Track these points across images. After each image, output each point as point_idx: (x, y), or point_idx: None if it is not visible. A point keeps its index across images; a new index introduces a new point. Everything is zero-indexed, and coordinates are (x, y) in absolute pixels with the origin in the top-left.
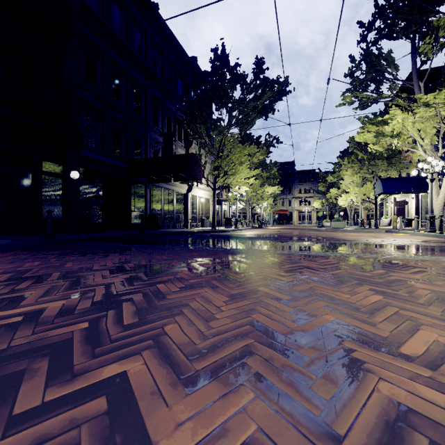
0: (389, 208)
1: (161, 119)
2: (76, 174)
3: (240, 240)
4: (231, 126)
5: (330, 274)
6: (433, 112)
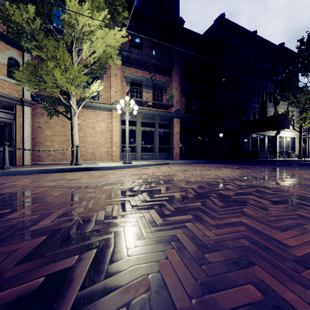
0: None
1: (257, 93)
2: (221, 135)
3: None
4: None
5: None
6: None
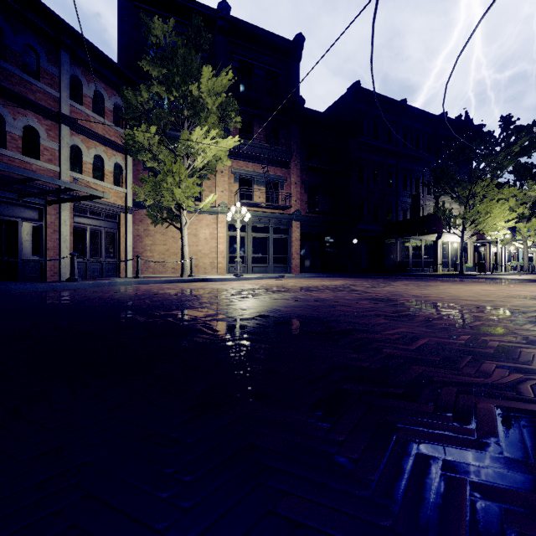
0: None
1: (409, 183)
2: (355, 241)
3: (460, 278)
4: (479, 178)
5: (453, 282)
6: None
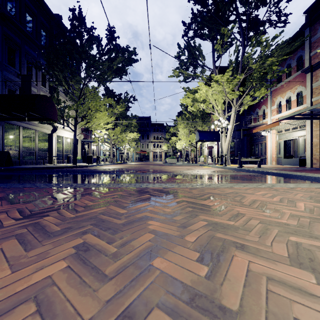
0: (204, 150)
1: (19, 61)
2: None
3: (78, 174)
4: (89, 78)
5: (79, 215)
6: (221, 88)
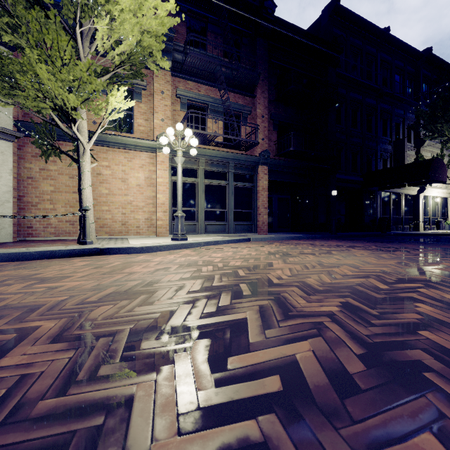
0: None
1: (389, 128)
2: (335, 193)
3: None
4: None
5: None
6: None
